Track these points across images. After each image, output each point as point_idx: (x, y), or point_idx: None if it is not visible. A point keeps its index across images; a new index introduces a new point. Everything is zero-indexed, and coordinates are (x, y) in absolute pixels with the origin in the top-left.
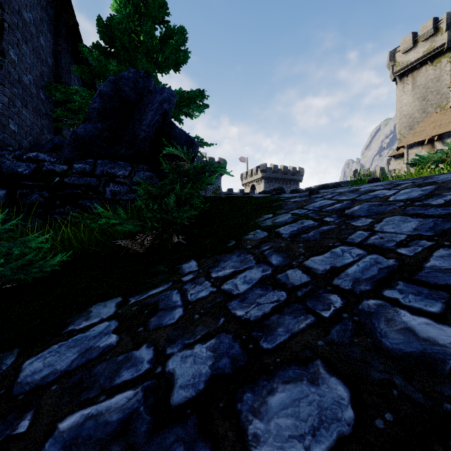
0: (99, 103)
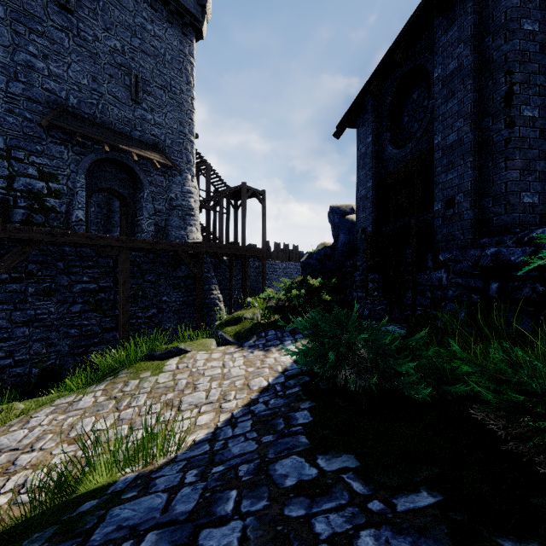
0: None
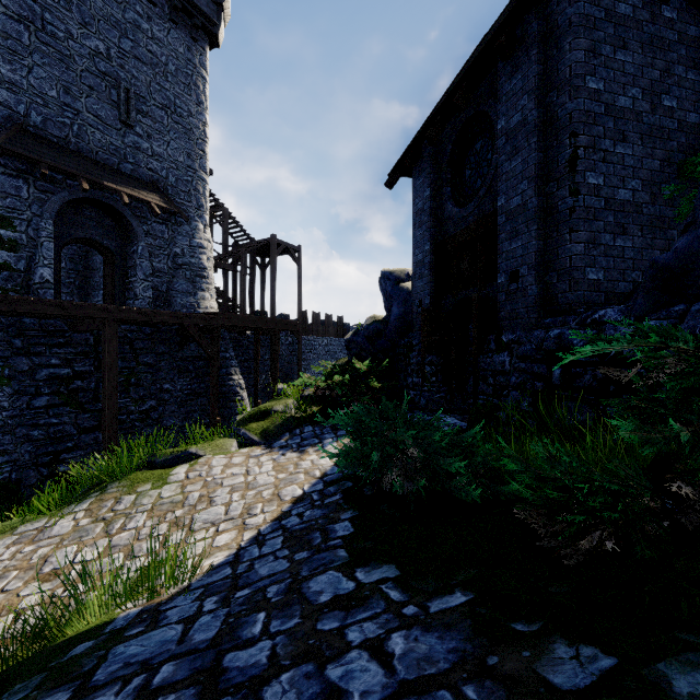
0: None
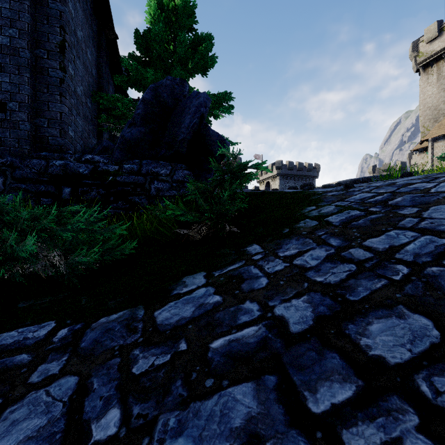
0: (142, 109)
